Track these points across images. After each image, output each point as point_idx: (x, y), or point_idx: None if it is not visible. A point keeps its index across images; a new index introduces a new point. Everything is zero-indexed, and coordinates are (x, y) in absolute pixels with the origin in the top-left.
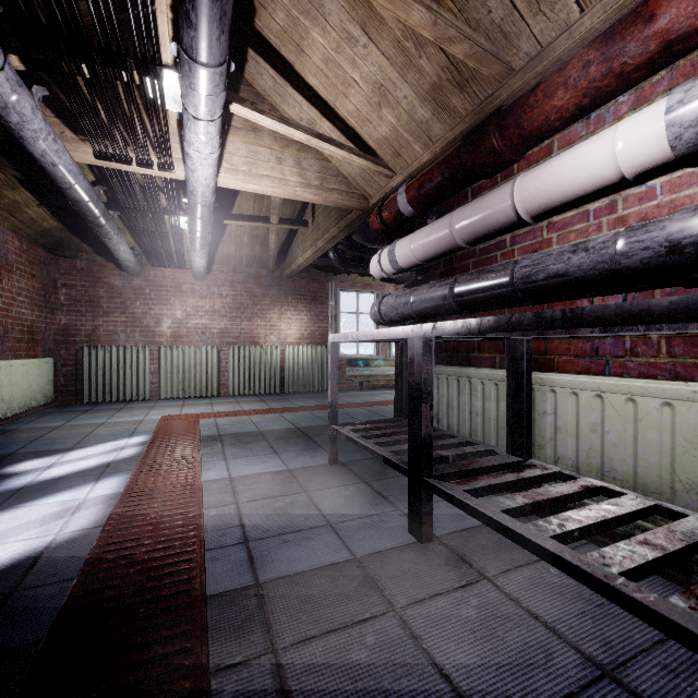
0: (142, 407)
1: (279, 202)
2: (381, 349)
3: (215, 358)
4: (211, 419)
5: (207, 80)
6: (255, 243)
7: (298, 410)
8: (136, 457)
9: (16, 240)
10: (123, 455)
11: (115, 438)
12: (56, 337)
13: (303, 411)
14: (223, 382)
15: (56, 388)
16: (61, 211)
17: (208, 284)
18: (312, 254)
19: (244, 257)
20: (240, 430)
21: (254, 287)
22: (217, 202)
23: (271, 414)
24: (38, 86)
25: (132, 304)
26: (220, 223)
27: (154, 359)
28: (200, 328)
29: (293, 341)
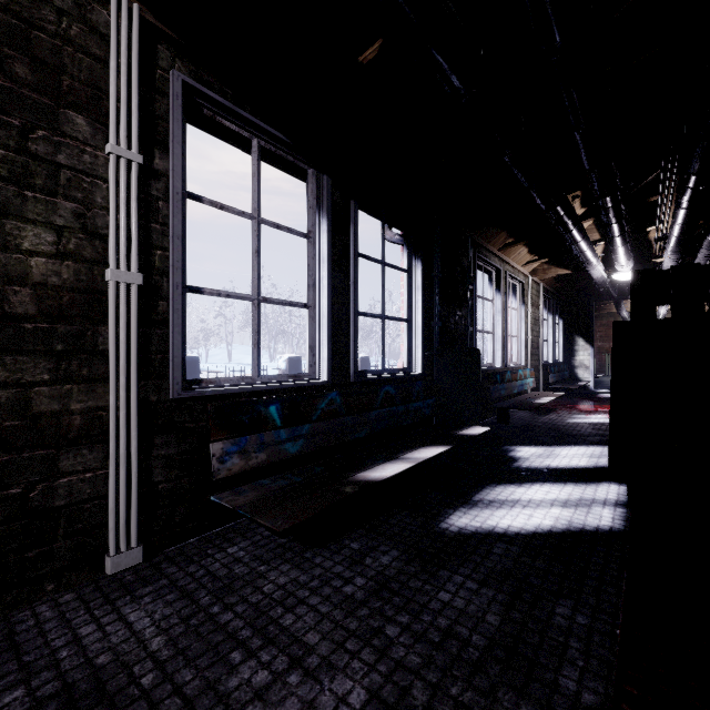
0: None
1: None
2: None
3: None
4: None
5: (664, 307)
6: None
7: None
8: None
9: None
10: None
11: None
12: (595, 351)
13: None
14: None
15: (595, 369)
16: None
17: None
18: None
19: None
20: None
21: None
22: None
23: None
24: (626, 306)
25: None
26: None
27: None
28: None
29: None
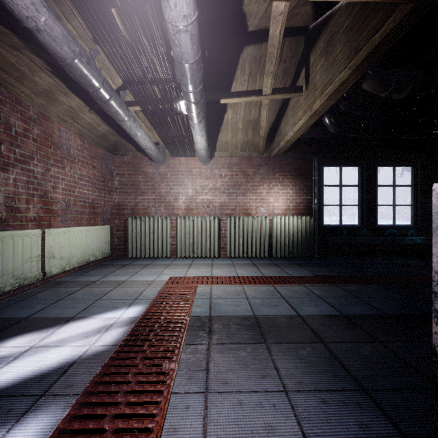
0: (161, 264)
1: (278, 39)
2: (365, 219)
3: (216, 226)
4: (207, 286)
5: None
6: (248, 128)
7: (291, 282)
8: (107, 353)
9: (79, 140)
10: (99, 344)
11: (115, 307)
12: (112, 211)
13: (297, 284)
14: (222, 245)
15: (112, 246)
16: (107, 116)
17: (211, 167)
18: (305, 122)
19: (239, 143)
20: (233, 310)
21: (247, 167)
22: (216, 92)
23: (264, 286)
24: None
25: (159, 186)
26: (219, 112)
27: (173, 226)
28: (205, 203)
29: (280, 212)
